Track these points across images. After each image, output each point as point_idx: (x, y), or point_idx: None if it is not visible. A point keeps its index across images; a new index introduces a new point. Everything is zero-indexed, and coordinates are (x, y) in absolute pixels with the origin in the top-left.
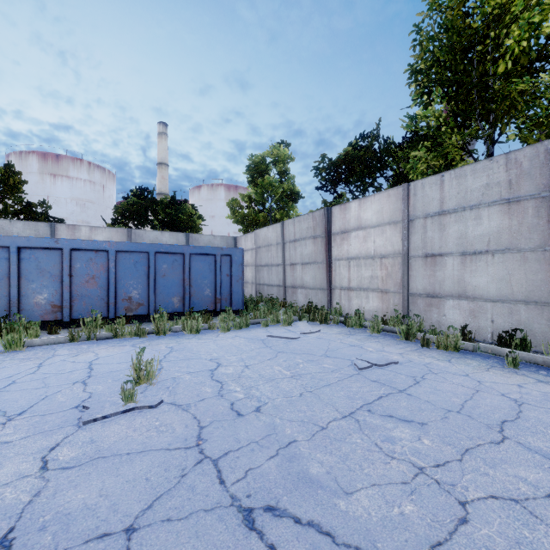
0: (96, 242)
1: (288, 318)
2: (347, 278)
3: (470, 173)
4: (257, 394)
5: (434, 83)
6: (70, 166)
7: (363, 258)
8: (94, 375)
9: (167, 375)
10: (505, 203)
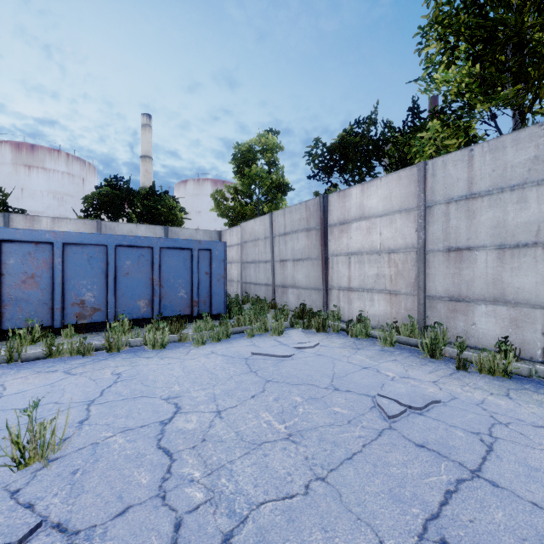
0: (36, 232)
1: (278, 326)
2: (347, 276)
3: (511, 144)
4: (228, 491)
5: (459, 36)
6: (46, 157)
7: (367, 253)
8: None
9: (87, 436)
10: None
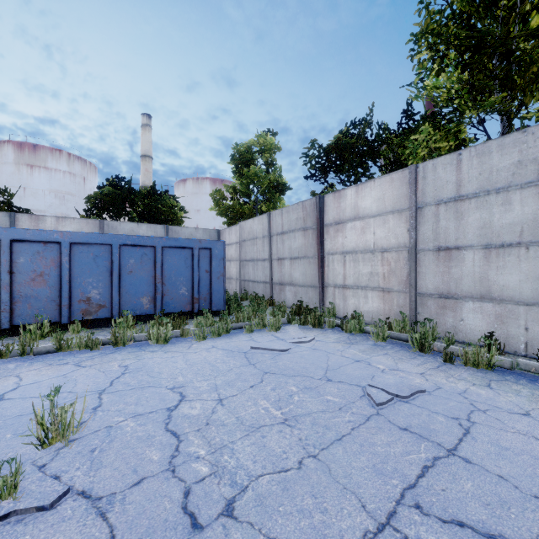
0: (45, 232)
1: (276, 322)
2: (342, 274)
3: (496, 149)
4: (230, 466)
5: (448, 45)
6: (48, 156)
7: (361, 252)
8: None
9: (101, 421)
10: None
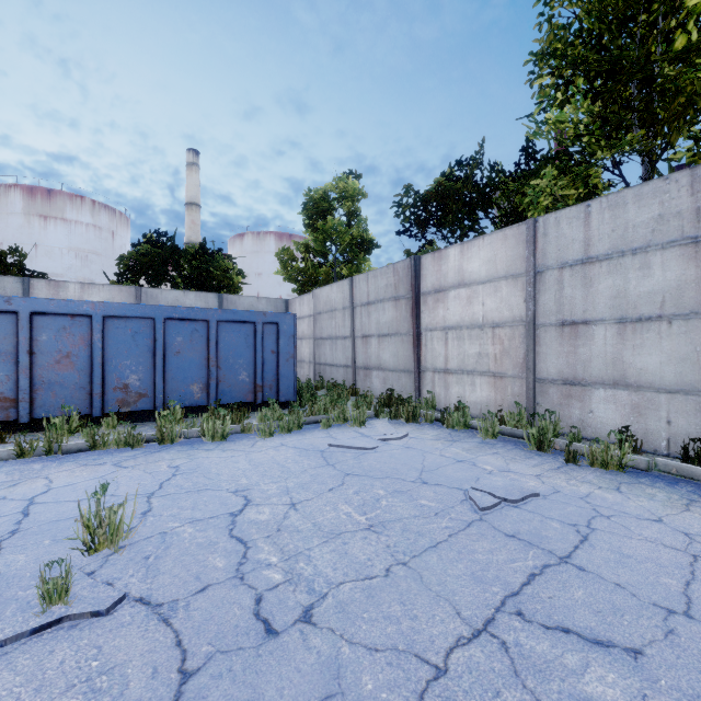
0: (72, 303)
1: (360, 415)
2: (443, 355)
3: (632, 199)
4: (307, 573)
5: (575, 70)
6: (66, 205)
7: (467, 327)
8: (22, 530)
9: (153, 526)
10: (690, 243)
